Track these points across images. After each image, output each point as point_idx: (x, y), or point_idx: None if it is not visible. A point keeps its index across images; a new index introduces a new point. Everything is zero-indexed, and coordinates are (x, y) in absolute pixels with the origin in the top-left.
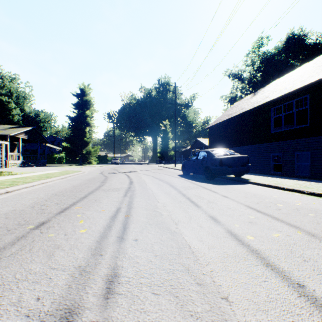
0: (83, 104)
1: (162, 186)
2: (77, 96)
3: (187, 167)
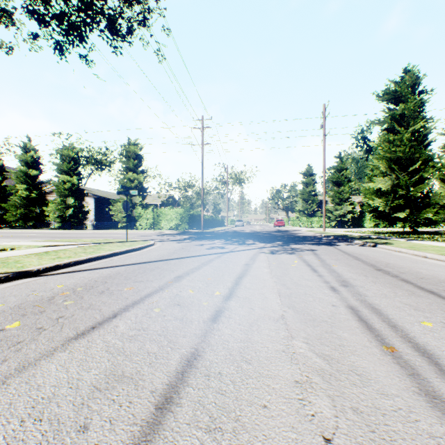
0: None
1: None
2: None
3: None
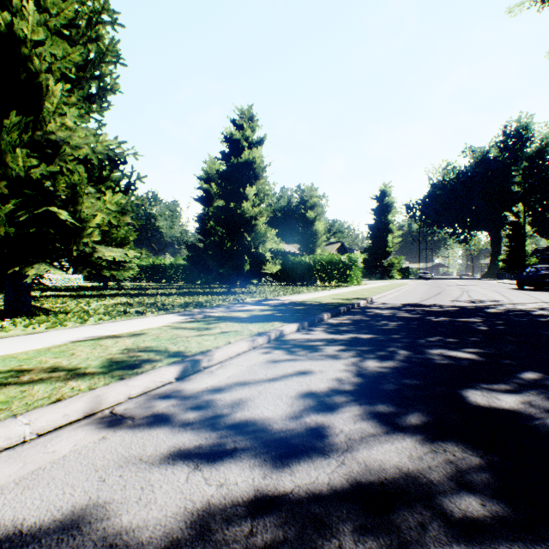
0: (384, 208)
1: (485, 290)
2: (376, 200)
3: (519, 281)
